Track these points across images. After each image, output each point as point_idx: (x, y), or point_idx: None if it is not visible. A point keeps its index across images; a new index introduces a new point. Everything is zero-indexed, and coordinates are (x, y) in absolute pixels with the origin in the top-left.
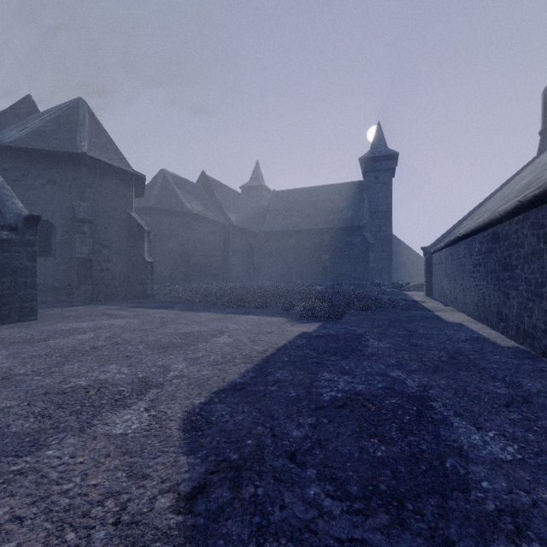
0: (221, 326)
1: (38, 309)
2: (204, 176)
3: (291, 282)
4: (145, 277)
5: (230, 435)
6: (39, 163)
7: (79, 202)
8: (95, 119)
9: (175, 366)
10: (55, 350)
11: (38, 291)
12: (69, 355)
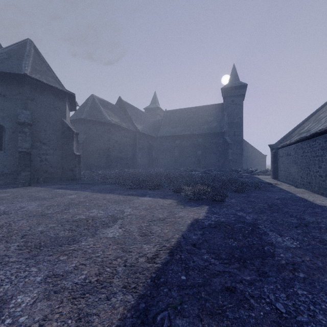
0: (118, 210)
1: None
2: (120, 100)
3: (177, 169)
4: (74, 165)
5: None
6: None
7: (23, 110)
8: (39, 53)
9: (19, 299)
10: None
11: None
12: None
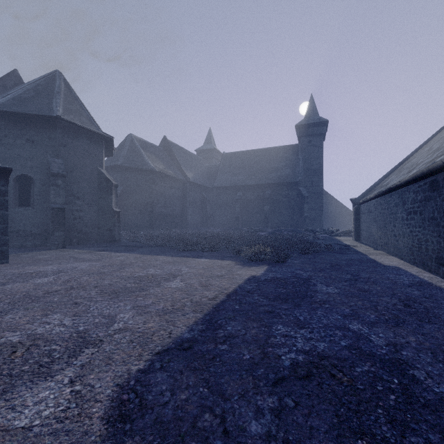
0: (175, 269)
1: (15, 253)
2: (165, 140)
3: (238, 229)
4: (113, 224)
5: (167, 431)
6: (19, 125)
7: (55, 159)
8: (70, 88)
9: (121, 315)
10: (7, 296)
11: (18, 237)
12: (18, 301)
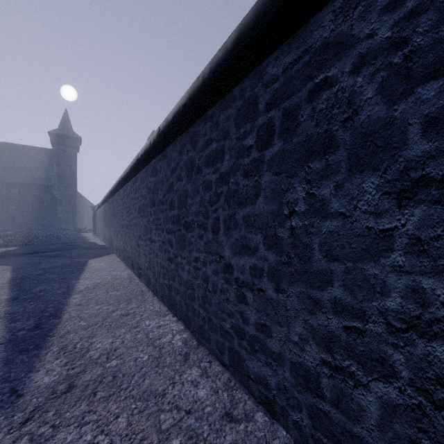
0: None
1: None
2: None
3: None
4: None
5: None
6: None
7: None
8: None
9: None
10: None
11: None
12: None
